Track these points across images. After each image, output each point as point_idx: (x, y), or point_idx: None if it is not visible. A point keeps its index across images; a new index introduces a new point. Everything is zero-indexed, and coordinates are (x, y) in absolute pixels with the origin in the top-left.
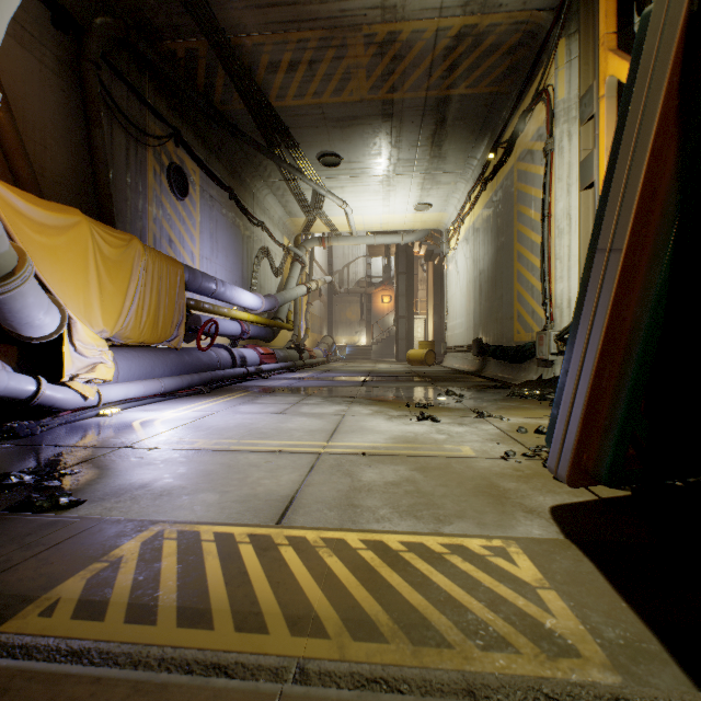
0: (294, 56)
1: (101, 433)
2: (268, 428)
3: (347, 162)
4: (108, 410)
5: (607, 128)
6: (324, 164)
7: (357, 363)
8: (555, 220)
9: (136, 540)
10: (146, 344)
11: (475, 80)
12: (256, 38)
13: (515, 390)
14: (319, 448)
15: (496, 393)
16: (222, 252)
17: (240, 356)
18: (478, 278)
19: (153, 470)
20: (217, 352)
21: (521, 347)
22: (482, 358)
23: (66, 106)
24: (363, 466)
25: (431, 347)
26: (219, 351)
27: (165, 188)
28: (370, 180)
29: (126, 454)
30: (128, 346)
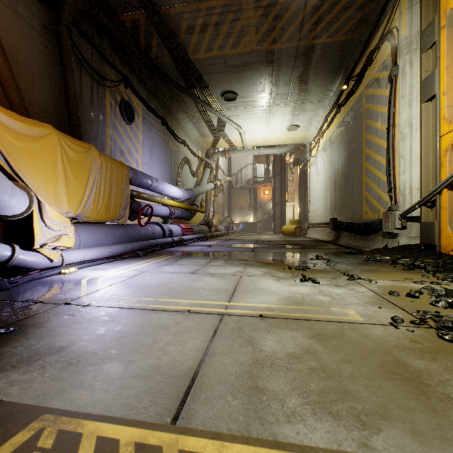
0: (204, 20)
1: (54, 289)
2: (182, 287)
3: (241, 97)
4: (67, 269)
5: (447, 51)
6: (225, 99)
7: (247, 234)
8: (399, 128)
9: (1, 452)
10: (102, 221)
11: (334, 31)
12: (178, 9)
13: (369, 256)
14: (221, 308)
15: (355, 258)
16: (157, 160)
17: (168, 230)
18: (333, 175)
19: (76, 330)
20: (152, 227)
21: (370, 224)
22: (336, 232)
23: (48, 57)
24: (261, 330)
25: (298, 224)
26: (154, 226)
27: (118, 116)
28: (257, 109)
29: (62, 310)
30: (89, 223)
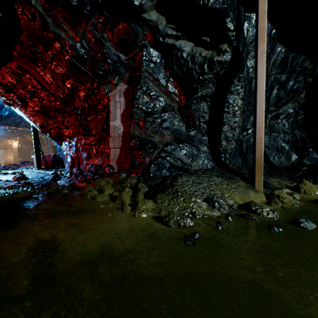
0: None
1: None
2: None
3: None
4: None
5: None
6: None
7: None
8: None
9: None
10: None
11: None
12: None
13: None
14: None
15: None
16: None
17: None
18: None
19: None
20: None
21: None
22: None
23: None
24: None
25: None
26: None
27: None
28: None
29: None
30: None
